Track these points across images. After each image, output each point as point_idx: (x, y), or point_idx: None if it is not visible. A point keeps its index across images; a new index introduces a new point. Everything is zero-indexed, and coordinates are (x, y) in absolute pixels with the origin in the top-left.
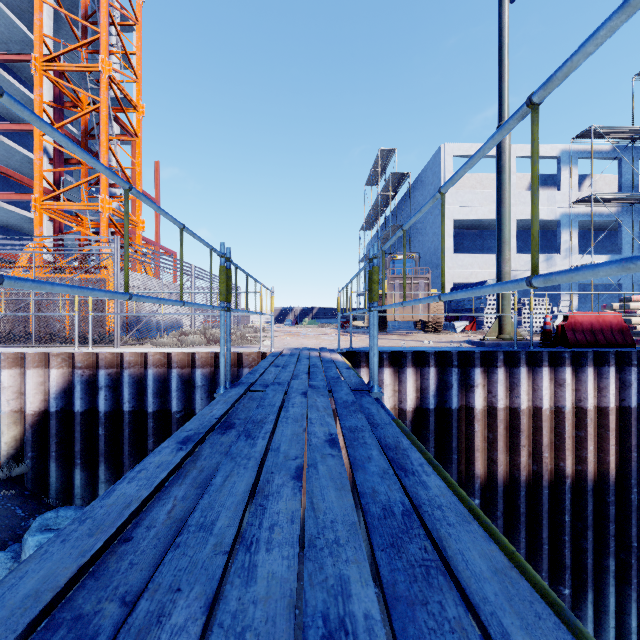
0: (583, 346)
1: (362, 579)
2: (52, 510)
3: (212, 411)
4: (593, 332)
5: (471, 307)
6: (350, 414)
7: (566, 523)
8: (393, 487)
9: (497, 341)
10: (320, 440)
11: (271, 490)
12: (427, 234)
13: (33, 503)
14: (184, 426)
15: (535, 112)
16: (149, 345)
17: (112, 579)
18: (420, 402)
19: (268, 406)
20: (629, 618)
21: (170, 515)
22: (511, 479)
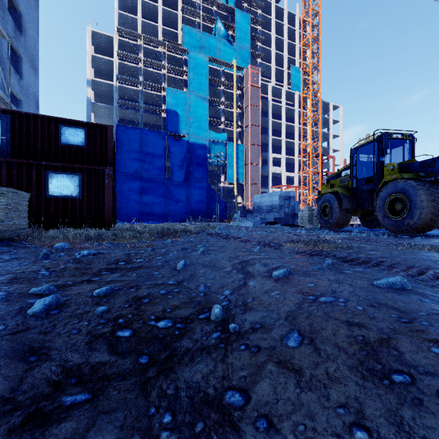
0: None
1: None
2: None
3: None
4: None
5: None
6: None
7: None
8: None
9: None
10: None
11: None
12: None
13: None
14: None
15: None
16: None
17: None
18: None
19: None
20: None
21: None
22: None
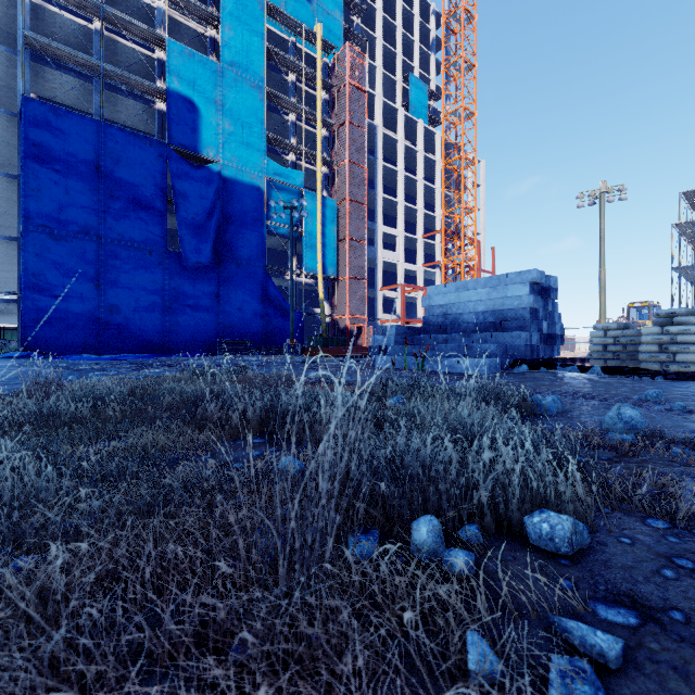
0: None
1: None
2: None
3: None
4: None
5: None
6: None
7: None
8: None
9: None
10: None
11: None
12: None
13: None
14: None
15: None
16: None
17: None
18: None
19: None
20: None
21: None
22: None
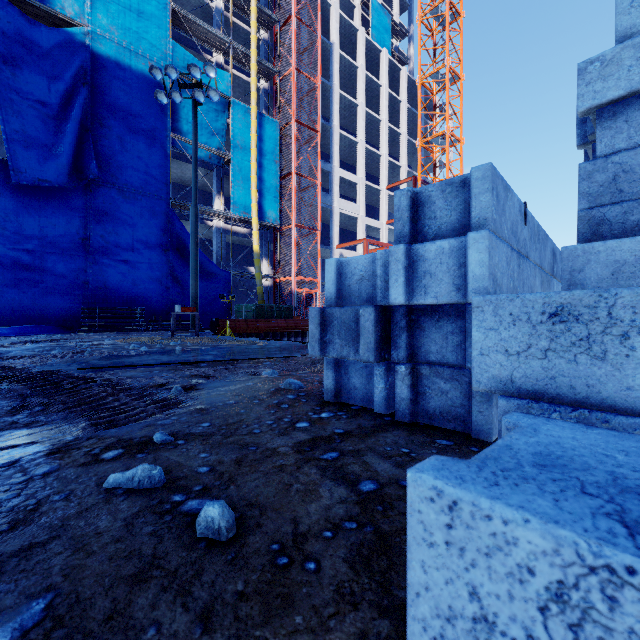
0: None
1: None
2: None
3: None
4: None
5: None
6: None
7: None
8: None
9: None
10: None
11: None
12: None
13: None
14: None
15: None
16: None
17: None
18: None
19: None
20: None
21: None
22: None
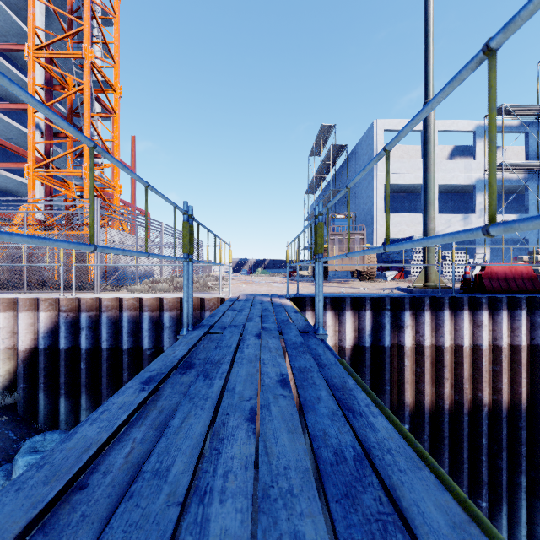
0: (498, 292)
1: (318, 537)
2: (40, 434)
3: (174, 352)
4: (507, 280)
5: (400, 259)
6: (299, 355)
7: (484, 445)
8: (343, 429)
9: (423, 288)
10: (272, 380)
11: (226, 433)
12: (362, 197)
13: (24, 427)
14: (148, 366)
15: (492, 58)
16: (125, 291)
17: (61, 534)
18: (357, 341)
19: (225, 347)
20: (538, 527)
21: (127, 459)
22: (436, 407)
